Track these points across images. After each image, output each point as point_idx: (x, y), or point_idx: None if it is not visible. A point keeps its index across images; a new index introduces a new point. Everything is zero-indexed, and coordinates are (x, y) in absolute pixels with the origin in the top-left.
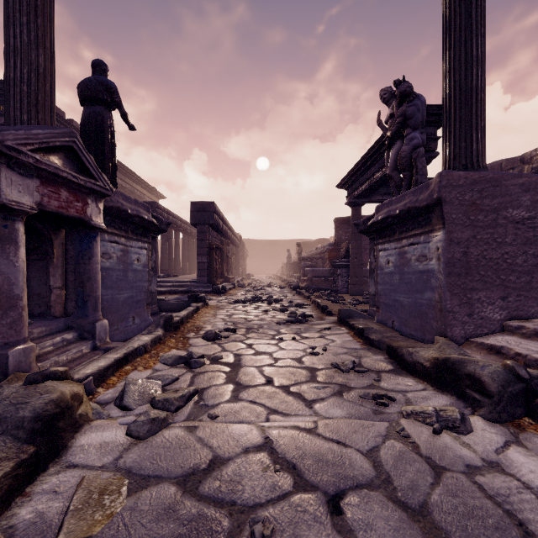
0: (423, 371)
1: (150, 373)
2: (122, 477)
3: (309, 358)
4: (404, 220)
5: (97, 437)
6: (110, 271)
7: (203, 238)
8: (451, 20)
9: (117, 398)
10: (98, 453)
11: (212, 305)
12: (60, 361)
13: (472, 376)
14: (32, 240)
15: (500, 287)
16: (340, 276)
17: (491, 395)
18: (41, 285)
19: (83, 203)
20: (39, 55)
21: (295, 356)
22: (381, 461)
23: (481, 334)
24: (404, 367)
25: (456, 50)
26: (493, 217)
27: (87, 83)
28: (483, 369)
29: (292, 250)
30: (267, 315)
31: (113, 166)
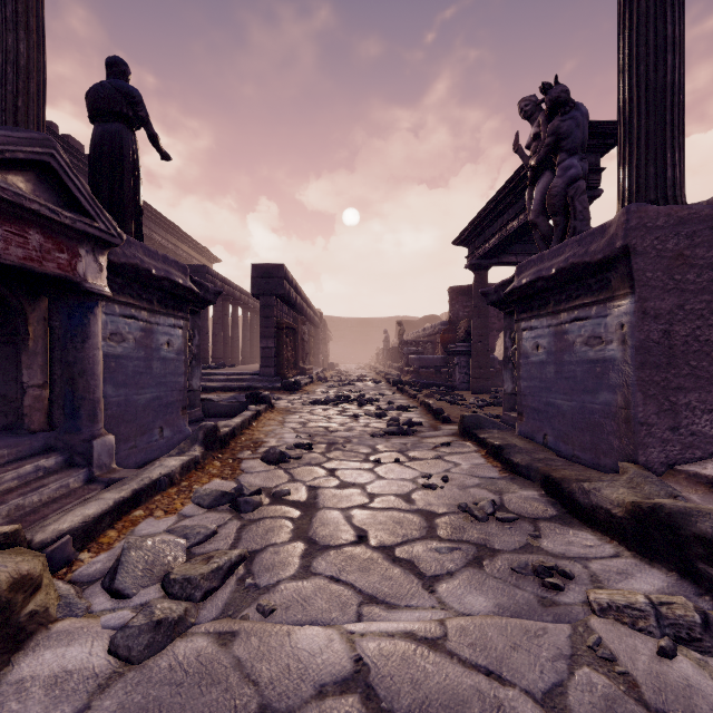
0: (610, 522)
1: (172, 522)
2: None
3: (423, 494)
4: (564, 284)
5: (55, 659)
6: (123, 360)
7: (269, 314)
8: None
9: (107, 574)
10: (47, 698)
11: (279, 408)
12: (26, 505)
13: (709, 540)
14: None
15: None
16: (457, 366)
17: None
18: (8, 382)
19: (71, 254)
20: (19, 40)
21: (401, 491)
22: None
23: (691, 458)
24: (575, 513)
25: (641, 30)
26: (711, 276)
27: (98, 90)
28: None
29: (391, 331)
30: (358, 423)
31: (137, 209)
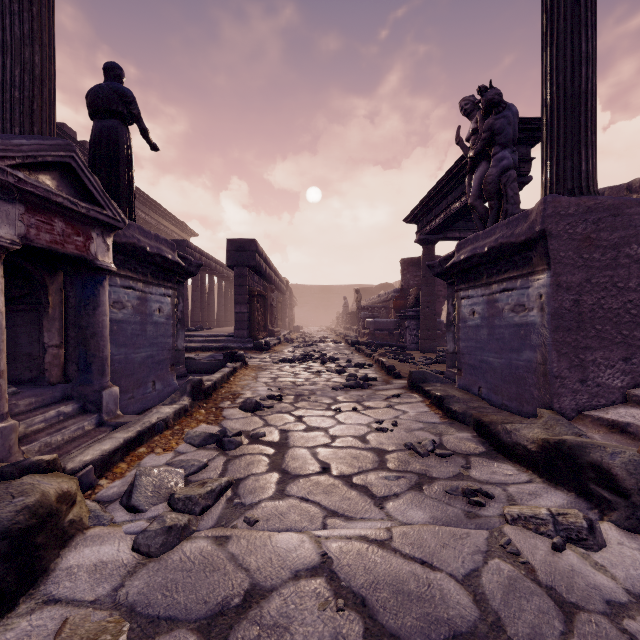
0: (526, 455)
1: (170, 457)
2: (121, 620)
3: (376, 436)
4: (495, 260)
5: (93, 554)
6: (123, 324)
7: (243, 283)
8: (554, 8)
9: (124, 495)
10: (91, 579)
11: (252, 365)
12: (53, 443)
13: (599, 466)
14: (20, 285)
15: (622, 346)
16: (408, 329)
17: (627, 494)
18: (32, 343)
19: (85, 237)
20: (34, 53)
21: (357, 433)
22: (484, 592)
23: (597, 405)
24: (500, 450)
25: (560, 46)
26: (613, 255)
27: (97, 91)
28: (614, 457)
29: (350, 297)
30: (321, 378)
31: (131, 193)
